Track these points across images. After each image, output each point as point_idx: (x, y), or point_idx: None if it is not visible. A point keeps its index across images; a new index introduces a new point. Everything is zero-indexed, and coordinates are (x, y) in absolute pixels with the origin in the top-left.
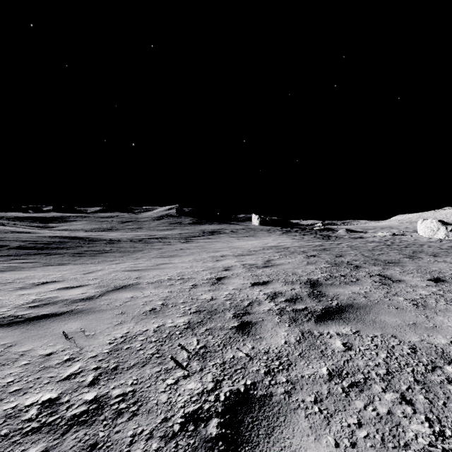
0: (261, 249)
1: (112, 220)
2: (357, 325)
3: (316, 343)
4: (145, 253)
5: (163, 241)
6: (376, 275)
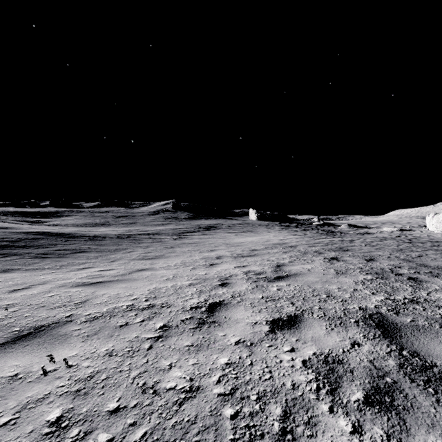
0: (264, 248)
1: (107, 215)
2: None
3: None
4: (127, 252)
5: (154, 237)
6: None
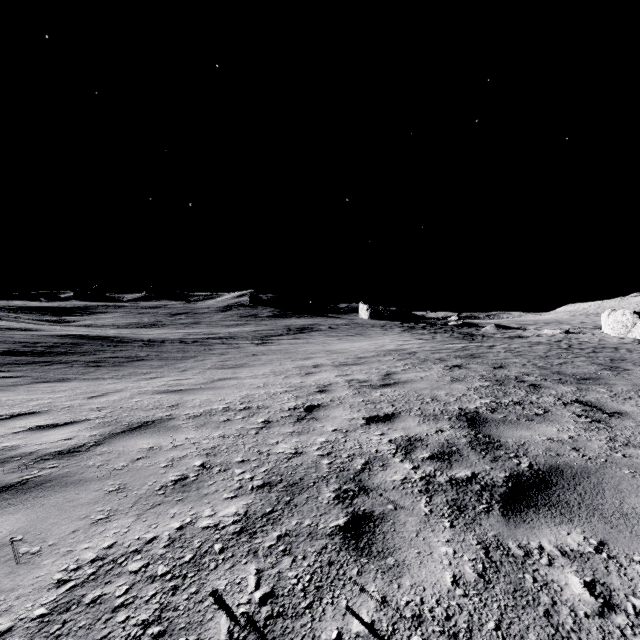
0: (375, 355)
1: (158, 312)
2: (594, 526)
3: (526, 584)
4: (198, 360)
5: (228, 342)
6: (574, 403)
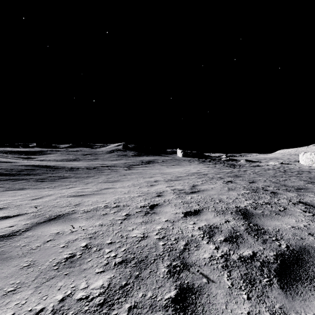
0: (186, 175)
1: (77, 153)
2: None
3: None
4: (95, 178)
5: (111, 168)
6: (299, 203)
